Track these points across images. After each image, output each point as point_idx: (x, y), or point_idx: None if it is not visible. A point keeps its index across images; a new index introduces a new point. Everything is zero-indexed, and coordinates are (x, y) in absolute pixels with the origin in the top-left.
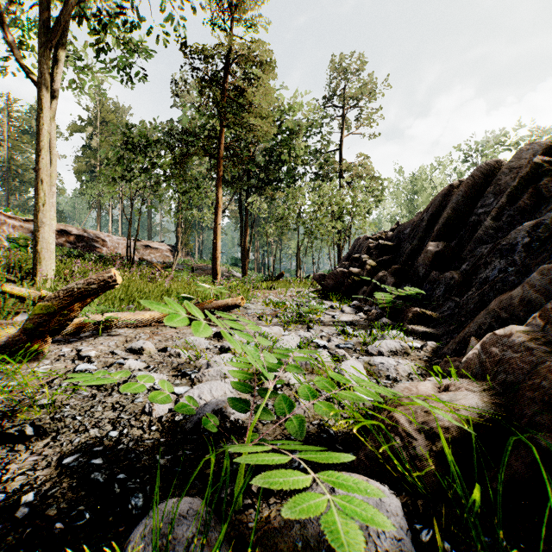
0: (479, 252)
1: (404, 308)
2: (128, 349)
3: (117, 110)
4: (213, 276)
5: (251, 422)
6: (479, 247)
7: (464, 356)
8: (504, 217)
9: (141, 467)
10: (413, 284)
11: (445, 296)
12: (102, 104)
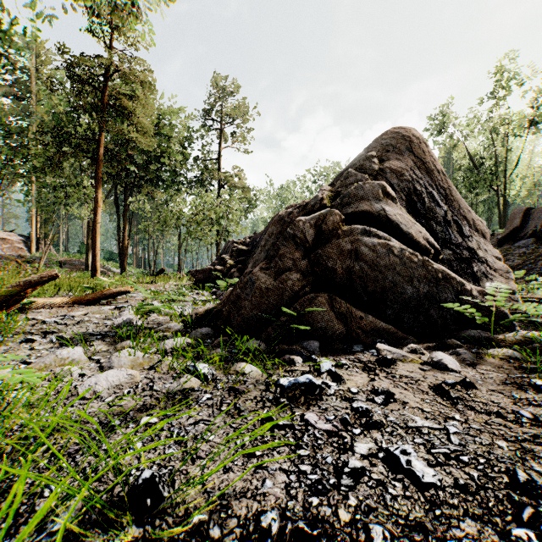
0: None
1: None
2: (63, 315)
3: None
4: (92, 272)
5: (144, 324)
6: None
7: None
8: None
9: (110, 331)
10: None
11: None
12: None
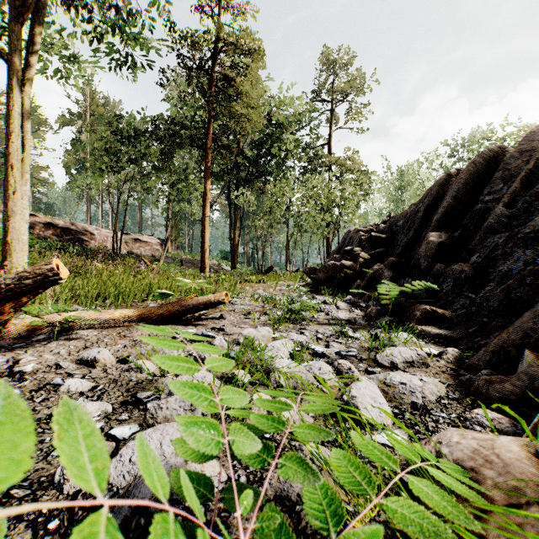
0: (492, 242)
1: (408, 304)
2: (79, 360)
3: (107, 104)
4: (201, 269)
5: (220, 506)
6: (489, 237)
7: (513, 375)
8: (517, 204)
9: None
10: (414, 277)
11: (455, 291)
12: (91, 98)
